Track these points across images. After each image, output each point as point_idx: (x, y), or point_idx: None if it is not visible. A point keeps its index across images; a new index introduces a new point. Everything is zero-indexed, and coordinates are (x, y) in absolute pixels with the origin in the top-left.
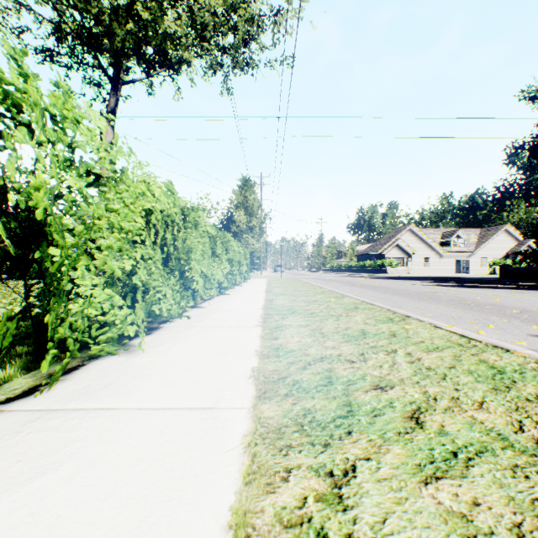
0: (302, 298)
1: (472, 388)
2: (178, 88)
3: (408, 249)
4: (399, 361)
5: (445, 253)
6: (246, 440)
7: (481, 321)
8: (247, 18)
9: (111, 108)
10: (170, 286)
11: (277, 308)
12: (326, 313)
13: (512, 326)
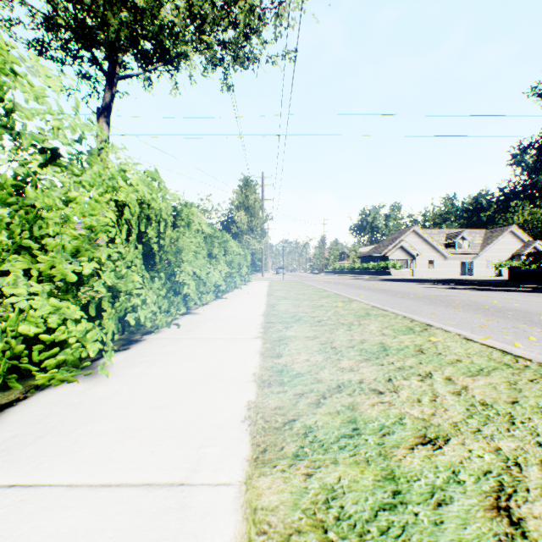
0: (306, 302)
1: None
2: (176, 82)
3: (412, 250)
4: (441, 392)
5: (449, 255)
6: None
7: (510, 330)
8: (248, 9)
9: (106, 103)
10: (153, 291)
11: (280, 314)
12: (335, 320)
13: None
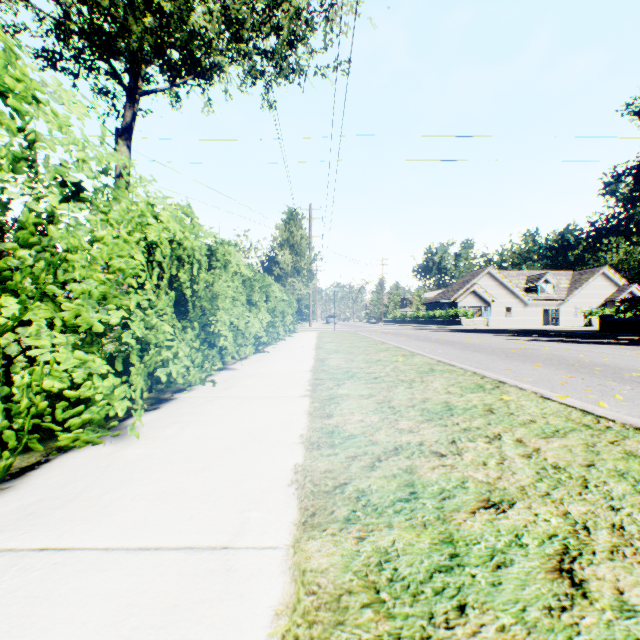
0: (361, 356)
1: (637, 506)
2: (209, 99)
3: (487, 296)
4: (510, 455)
5: (530, 301)
6: (279, 628)
7: (596, 388)
8: (293, 13)
9: (127, 123)
10: (186, 343)
11: (330, 370)
12: (394, 377)
13: (639, 395)
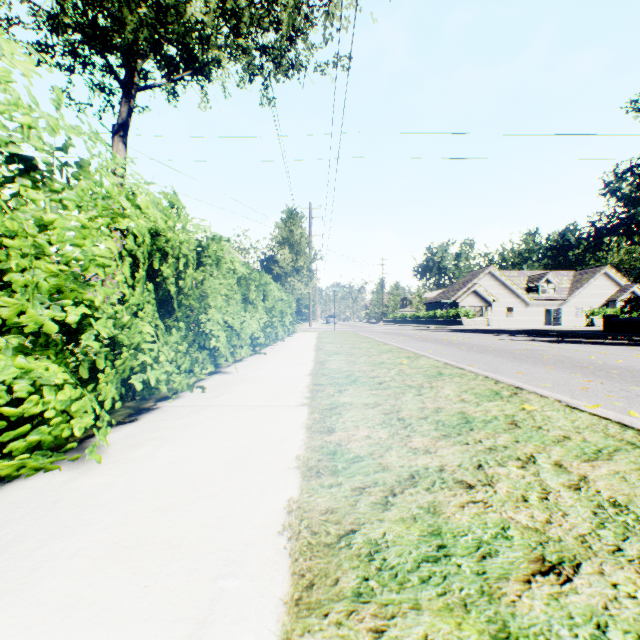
0: (363, 358)
1: None
2: (206, 94)
3: (488, 296)
4: (553, 486)
5: (531, 301)
6: None
7: (620, 394)
8: (292, 7)
9: (122, 119)
10: (169, 345)
11: (331, 374)
12: (400, 382)
13: None
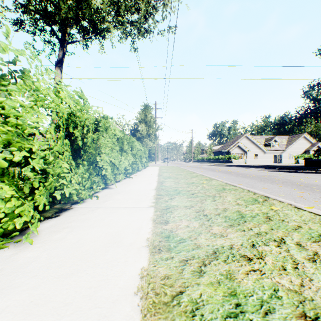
0: (183, 180)
1: None
2: (102, 45)
3: (245, 148)
4: (299, 259)
5: (267, 151)
6: None
7: (320, 200)
8: (146, 1)
9: (60, 58)
10: (78, 174)
11: (166, 189)
12: (203, 193)
13: None
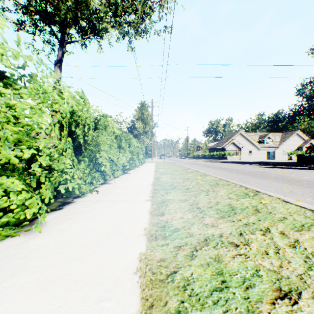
0: (178, 176)
1: None
2: (100, 45)
3: (239, 145)
4: (281, 245)
5: (261, 147)
6: None
7: (308, 194)
8: (143, 2)
9: (59, 57)
10: (80, 170)
11: (162, 184)
12: (197, 188)
13: None
